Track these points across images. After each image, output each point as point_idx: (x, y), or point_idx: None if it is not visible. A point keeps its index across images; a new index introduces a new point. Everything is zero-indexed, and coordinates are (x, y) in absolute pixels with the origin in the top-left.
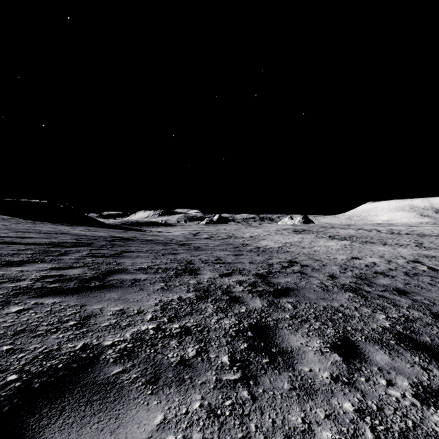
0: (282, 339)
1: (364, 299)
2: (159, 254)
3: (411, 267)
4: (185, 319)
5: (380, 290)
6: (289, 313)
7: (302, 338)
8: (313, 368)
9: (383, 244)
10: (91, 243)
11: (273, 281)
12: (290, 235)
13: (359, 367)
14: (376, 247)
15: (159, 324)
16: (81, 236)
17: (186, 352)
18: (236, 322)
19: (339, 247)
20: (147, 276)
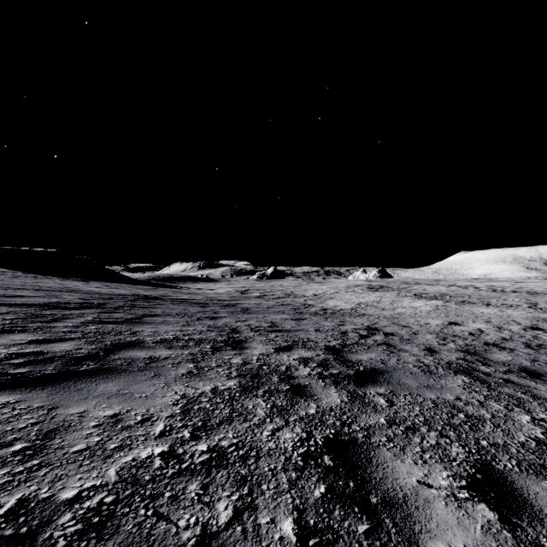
0: (384, 472)
1: (486, 386)
2: (193, 319)
3: (531, 335)
4: (219, 433)
5: (502, 371)
6: (384, 414)
7: (415, 467)
8: (455, 545)
9: (486, 305)
10: (104, 303)
11: (351, 358)
12: (364, 293)
13: (534, 537)
14: (478, 308)
15: (174, 445)
16: (93, 295)
17: (214, 513)
18: (303, 434)
19: (430, 308)
20: (170, 353)
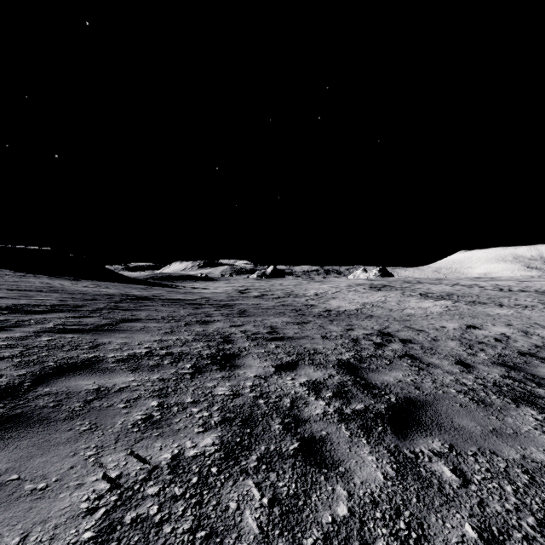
0: None
1: None
2: (180, 324)
3: None
4: None
5: None
6: (465, 509)
7: None
8: None
9: (499, 305)
10: (81, 305)
11: (374, 381)
12: (368, 293)
13: None
14: (492, 309)
15: None
16: (75, 295)
17: None
18: None
19: (441, 309)
20: (131, 379)
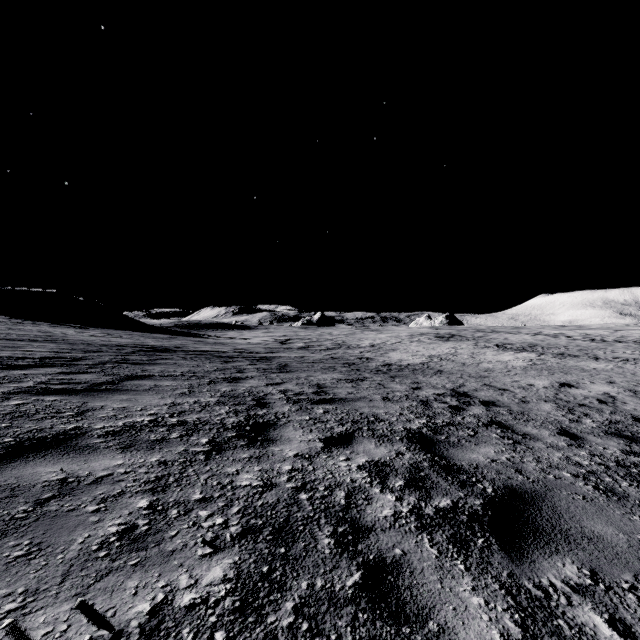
0: None
1: None
2: (203, 382)
3: None
4: None
5: None
6: None
7: None
8: None
9: (594, 358)
10: (80, 358)
11: (459, 461)
12: (434, 343)
13: None
14: (587, 363)
15: None
16: (77, 346)
17: None
18: None
19: (524, 363)
20: (117, 463)
